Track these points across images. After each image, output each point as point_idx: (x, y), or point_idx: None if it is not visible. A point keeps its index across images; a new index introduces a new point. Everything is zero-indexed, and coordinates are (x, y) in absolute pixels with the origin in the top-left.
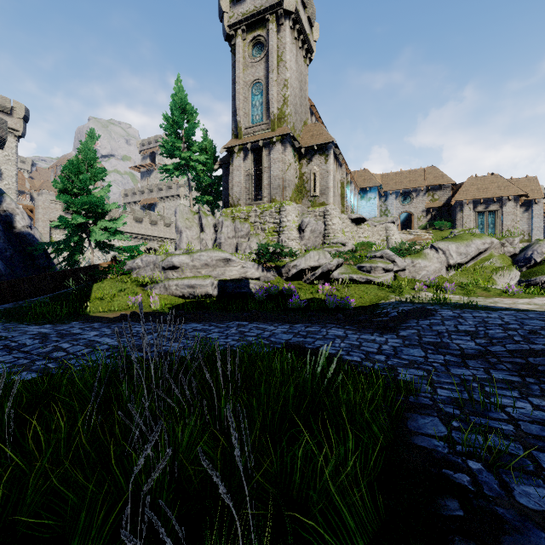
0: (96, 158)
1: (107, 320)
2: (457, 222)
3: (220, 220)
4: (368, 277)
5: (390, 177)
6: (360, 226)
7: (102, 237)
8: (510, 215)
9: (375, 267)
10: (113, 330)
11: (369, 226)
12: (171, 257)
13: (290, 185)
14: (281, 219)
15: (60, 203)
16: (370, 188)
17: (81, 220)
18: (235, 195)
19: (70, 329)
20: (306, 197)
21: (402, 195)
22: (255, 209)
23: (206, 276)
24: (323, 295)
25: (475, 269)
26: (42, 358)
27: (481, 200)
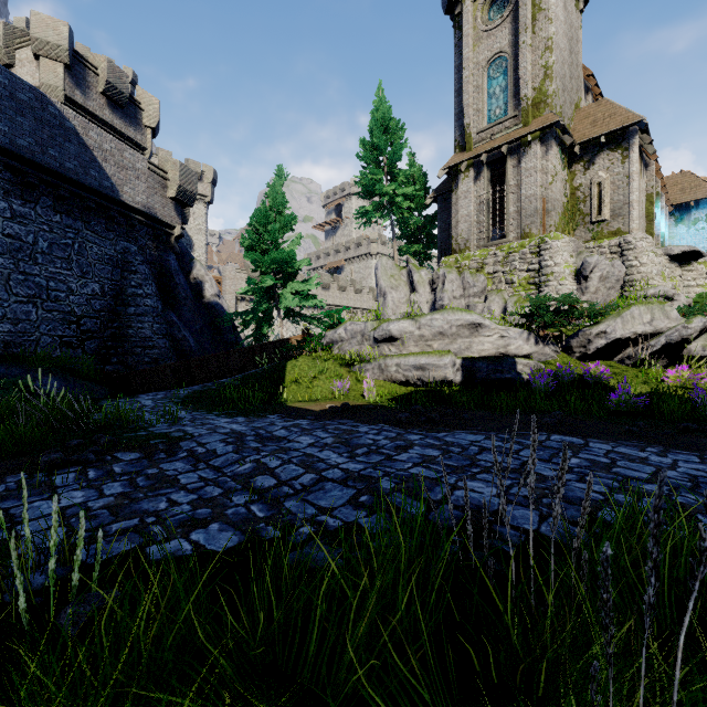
0: (286, 203)
1: (313, 415)
2: None
3: (439, 273)
4: None
5: None
6: (689, 268)
7: (293, 302)
8: None
9: None
10: (335, 437)
11: None
12: (387, 324)
13: (556, 207)
14: (542, 262)
15: (246, 272)
16: (695, 202)
17: (270, 281)
18: (461, 235)
19: (270, 429)
20: (583, 226)
21: None
22: (495, 251)
23: (443, 351)
24: (674, 389)
25: None
26: (240, 488)
27: None
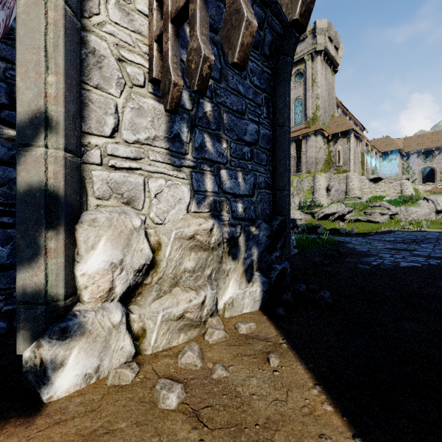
0: None
1: None
2: None
3: None
4: (368, 218)
5: (412, 140)
6: (377, 184)
7: None
8: None
9: (373, 212)
10: None
11: (385, 183)
12: None
13: (321, 161)
14: (314, 183)
15: None
16: (391, 151)
17: None
18: None
19: None
20: (333, 167)
21: (424, 154)
22: (297, 178)
23: None
24: (338, 228)
25: None
26: None
27: None
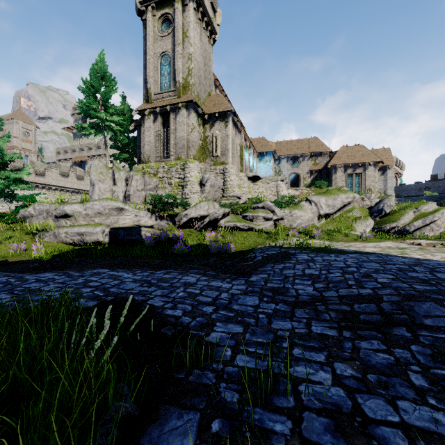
0: None
1: None
2: (333, 182)
3: (130, 174)
4: (250, 225)
5: (283, 144)
6: (256, 183)
7: (2, 186)
8: (371, 177)
9: (256, 216)
10: None
11: (263, 183)
12: (63, 206)
13: (194, 145)
14: (185, 174)
15: None
16: (266, 153)
17: None
18: (146, 153)
19: None
20: (210, 157)
21: (292, 159)
22: (163, 165)
23: (97, 224)
24: (209, 241)
25: (341, 218)
26: None
27: (350, 165)
